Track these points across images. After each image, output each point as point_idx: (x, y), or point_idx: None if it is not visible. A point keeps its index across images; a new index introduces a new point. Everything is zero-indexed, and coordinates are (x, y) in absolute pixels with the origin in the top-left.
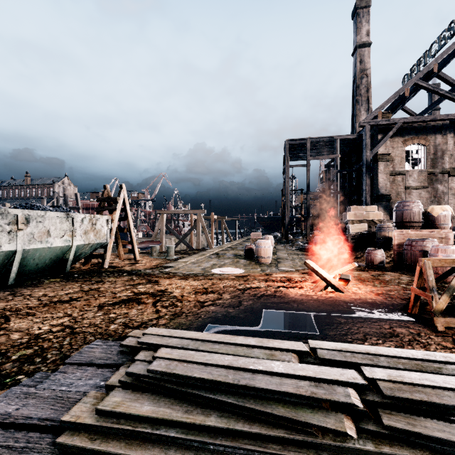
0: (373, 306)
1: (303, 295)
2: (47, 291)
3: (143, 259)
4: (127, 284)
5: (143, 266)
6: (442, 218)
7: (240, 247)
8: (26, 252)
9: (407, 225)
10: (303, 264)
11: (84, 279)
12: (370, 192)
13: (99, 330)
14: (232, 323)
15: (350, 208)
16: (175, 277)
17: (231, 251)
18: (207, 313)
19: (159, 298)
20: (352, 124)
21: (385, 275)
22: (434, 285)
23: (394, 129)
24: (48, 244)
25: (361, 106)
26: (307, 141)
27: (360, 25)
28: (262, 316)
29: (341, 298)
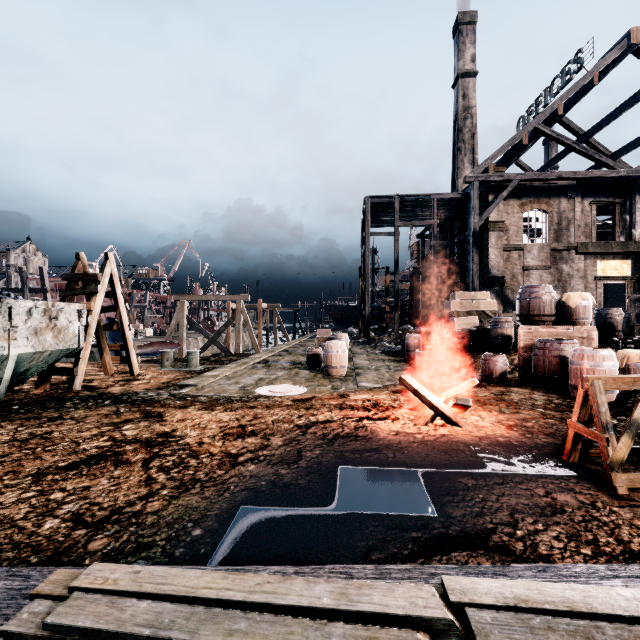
0: (510, 451)
1: (401, 433)
2: None
3: (148, 371)
4: (105, 423)
5: (145, 386)
6: (581, 310)
7: (301, 350)
8: None
9: (535, 319)
10: (392, 377)
11: (28, 415)
12: (478, 273)
13: (15, 536)
14: (284, 500)
15: (455, 295)
16: (194, 405)
17: (287, 356)
18: (242, 481)
19: (158, 451)
20: (452, 181)
21: (511, 393)
22: (608, 420)
23: (510, 188)
24: None
25: (464, 156)
26: (395, 200)
27: (463, 46)
28: (338, 481)
29: (459, 438)
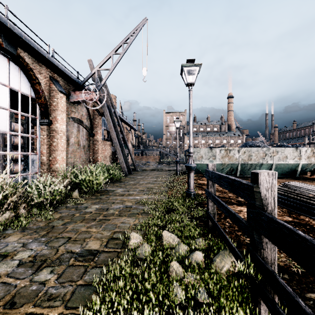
0: None
1: None
2: (283, 180)
3: None
4: None
5: None
6: None
7: None
8: (277, 165)
9: None
10: None
11: (303, 180)
12: None
13: None
14: None
15: None
16: None
17: None
18: None
19: None
20: None
21: None
22: None
23: None
24: (286, 162)
25: None
26: None
27: None
28: None
29: None
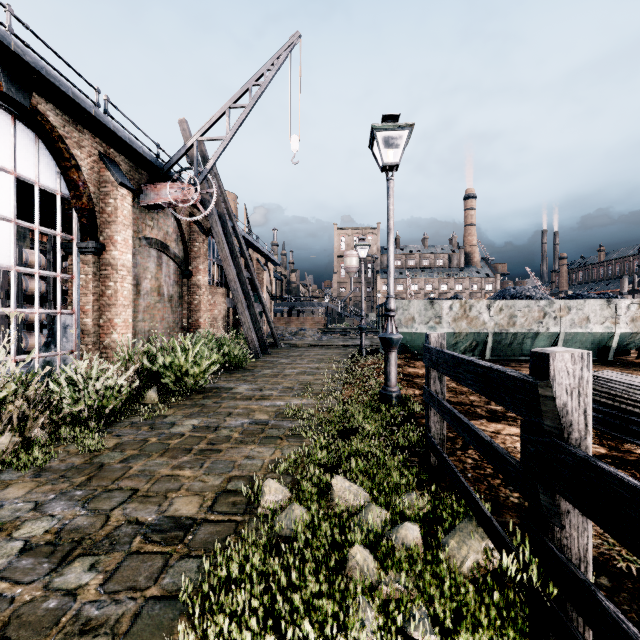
0: None
1: None
2: None
3: None
4: None
5: None
6: None
7: None
8: (568, 335)
9: None
10: None
11: (623, 367)
12: None
13: None
14: None
15: None
16: None
17: None
18: None
19: None
20: None
21: None
22: None
23: None
24: (587, 329)
25: None
26: None
27: None
28: None
29: None
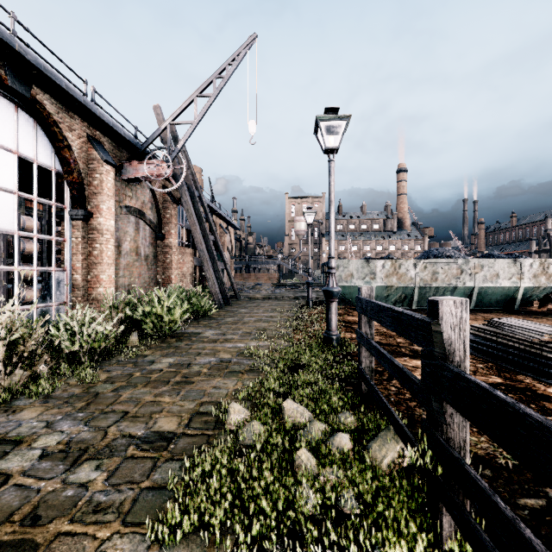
0: None
1: None
2: (491, 315)
3: None
4: None
5: None
6: None
7: None
8: (481, 289)
9: None
10: None
11: (526, 315)
12: None
13: None
14: None
15: None
16: None
17: None
18: None
19: None
20: None
21: None
22: None
23: None
24: (497, 284)
25: None
26: None
27: None
28: None
29: None
